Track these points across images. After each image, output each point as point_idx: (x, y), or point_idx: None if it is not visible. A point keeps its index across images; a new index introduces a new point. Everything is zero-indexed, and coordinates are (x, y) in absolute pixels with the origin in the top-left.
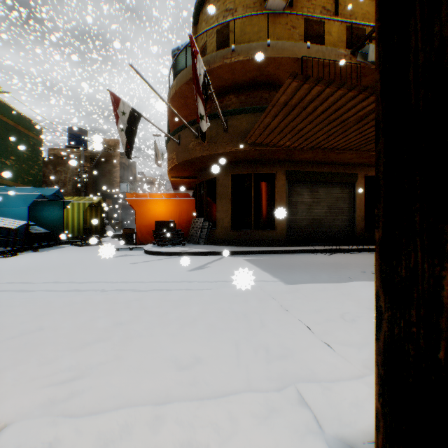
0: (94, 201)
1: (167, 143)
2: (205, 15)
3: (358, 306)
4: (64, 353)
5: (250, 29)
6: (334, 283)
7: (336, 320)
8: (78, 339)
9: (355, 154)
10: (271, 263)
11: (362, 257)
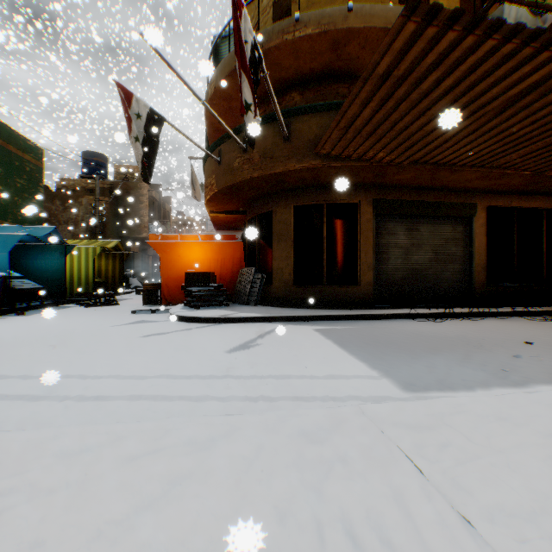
0: (108, 245)
1: (204, 164)
2: None
3: None
4: None
5: None
6: (482, 382)
7: None
8: None
9: (478, 172)
10: (358, 337)
11: (493, 327)
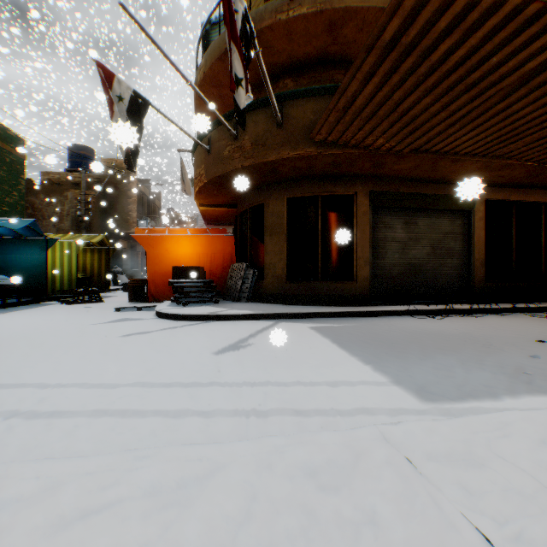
0: (93, 240)
1: (193, 154)
2: None
3: None
4: None
5: None
6: (507, 389)
7: None
8: None
9: (480, 163)
10: (357, 336)
11: (497, 324)
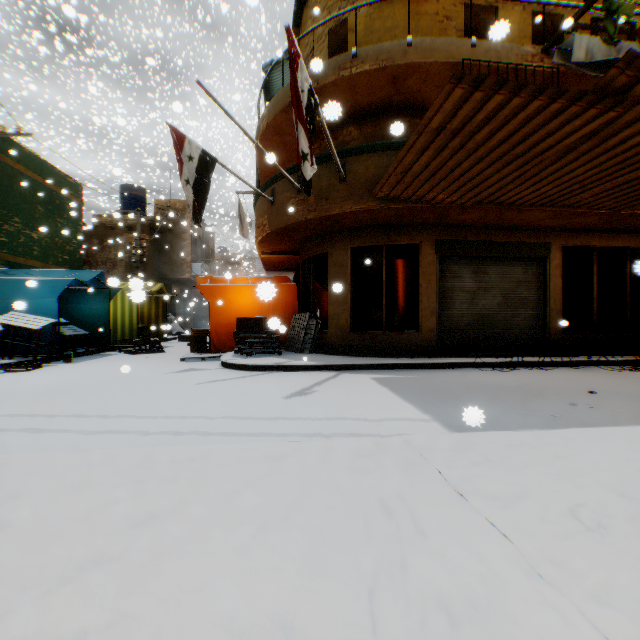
0: (152, 288)
1: (256, 203)
2: (311, 10)
3: (597, 487)
4: (24, 596)
5: (380, 25)
6: (527, 425)
7: (563, 524)
8: (62, 556)
9: (548, 212)
10: (415, 386)
11: (563, 377)
